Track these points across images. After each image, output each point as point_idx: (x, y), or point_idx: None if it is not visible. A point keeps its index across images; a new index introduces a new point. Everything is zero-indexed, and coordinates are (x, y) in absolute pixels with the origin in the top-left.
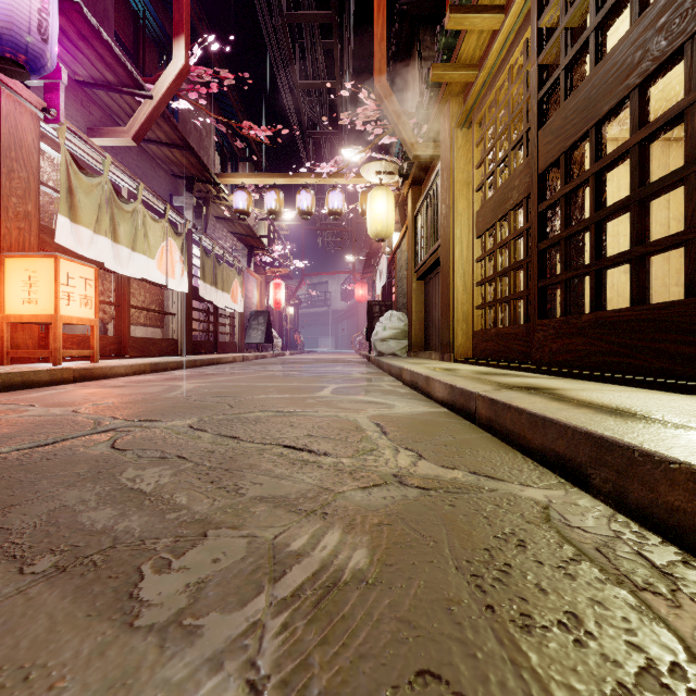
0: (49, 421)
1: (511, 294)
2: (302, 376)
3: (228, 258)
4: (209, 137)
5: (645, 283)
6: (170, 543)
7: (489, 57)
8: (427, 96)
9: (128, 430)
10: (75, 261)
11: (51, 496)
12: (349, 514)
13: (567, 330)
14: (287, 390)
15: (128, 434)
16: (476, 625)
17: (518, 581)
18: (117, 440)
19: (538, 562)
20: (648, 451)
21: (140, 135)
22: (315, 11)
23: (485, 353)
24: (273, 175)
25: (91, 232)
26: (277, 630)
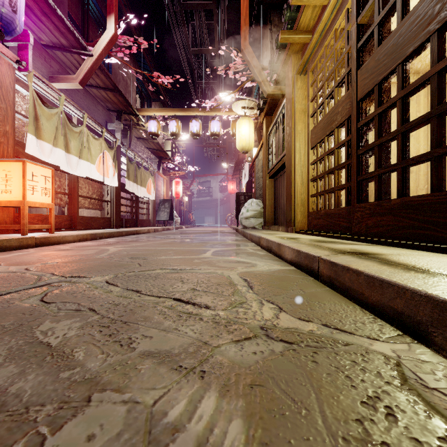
0: (4, 277)
1: (336, 186)
2: (193, 242)
3: (145, 164)
4: (132, 85)
5: (442, 175)
6: (52, 411)
7: (320, 23)
8: (277, 54)
9: (59, 284)
10: (38, 164)
11: None
12: (224, 373)
13: (379, 210)
14: (181, 253)
15: (58, 288)
16: None
17: None
18: (48, 294)
19: (416, 440)
20: None
21: (84, 81)
22: (202, 1)
23: (317, 227)
24: (174, 110)
25: (51, 145)
26: None
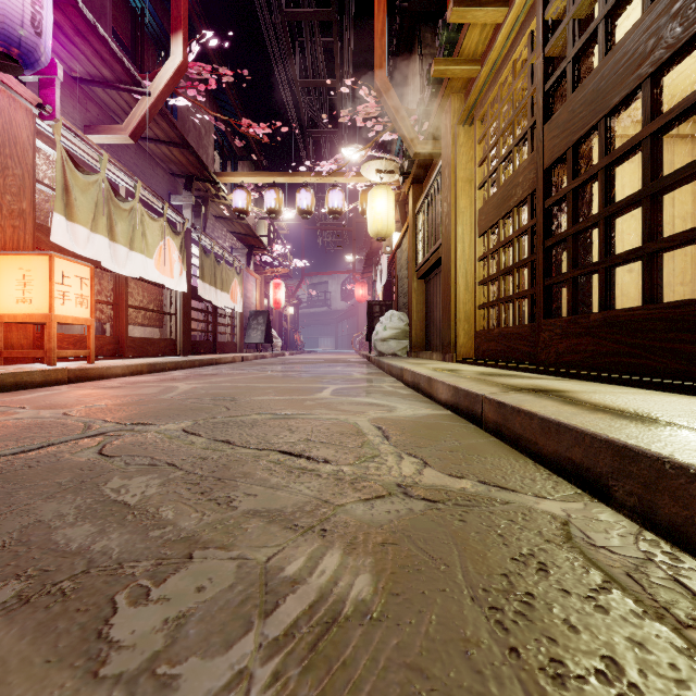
0: (37, 424)
1: (515, 293)
2: (302, 377)
3: (228, 257)
4: (208, 136)
5: (658, 280)
6: (150, 566)
7: (493, 51)
8: (429, 92)
9: (119, 434)
10: (70, 260)
11: (27, 509)
12: (350, 532)
13: (574, 329)
14: (286, 392)
15: (118, 439)
16: (500, 675)
17: (543, 615)
18: (106, 446)
19: (564, 591)
20: (682, 464)
21: (138, 132)
22: (315, 8)
23: (488, 354)
24: (273, 174)
25: (88, 230)
26: (267, 681)
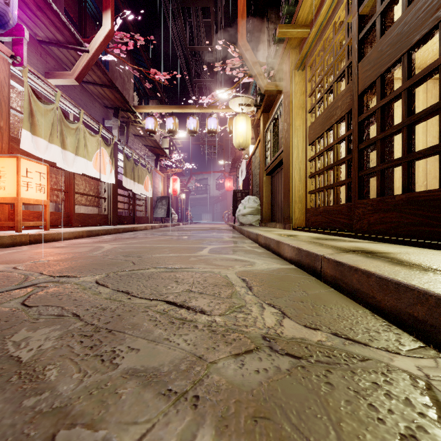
0: None
1: (335, 182)
2: (189, 240)
3: (142, 161)
4: (129, 82)
5: None
6: None
7: (319, 16)
8: (274, 49)
9: (46, 285)
10: (32, 160)
11: None
12: (222, 399)
13: (382, 206)
14: (177, 250)
15: (43, 289)
16: None
17: None
18: (31, 296)
19: None
20: None
21: (81, 77)
22: None
23: (315, 224)
24: (171, 107)
25: (47, 141)
26: None
